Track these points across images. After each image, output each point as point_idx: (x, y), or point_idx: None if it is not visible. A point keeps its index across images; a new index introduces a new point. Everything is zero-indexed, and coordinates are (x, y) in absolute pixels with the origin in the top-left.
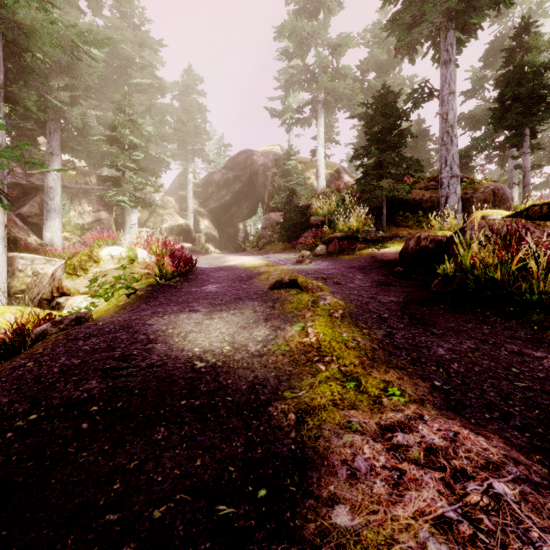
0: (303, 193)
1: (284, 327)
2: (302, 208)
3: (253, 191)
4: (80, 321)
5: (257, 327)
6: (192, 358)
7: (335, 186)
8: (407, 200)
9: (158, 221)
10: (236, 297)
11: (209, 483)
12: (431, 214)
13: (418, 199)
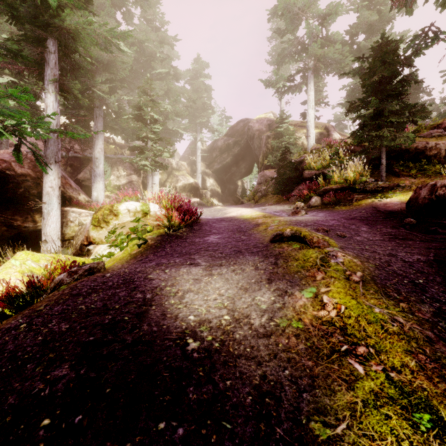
0: (294, 152)
1: (291, 292)
2: (295, 163)
3: (250, 153)
4: (92, 271)
5: (260, 290)
6: (185, 332)
7: (326, 142)
8: (408, 149)
9: (174, 181)
10: (236, 250)
11: None
12: (437, 162)
13: (420, 148)
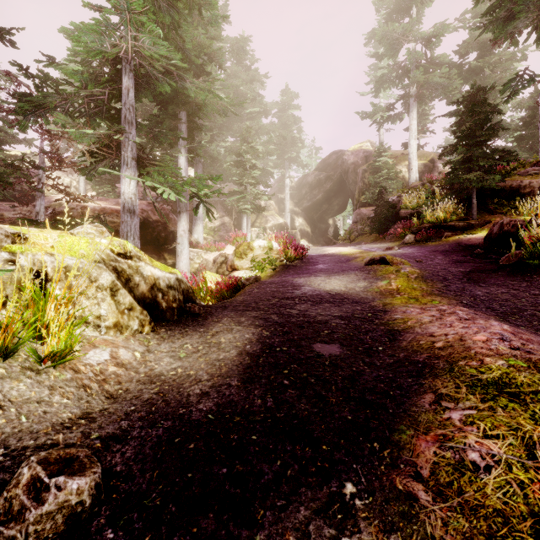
0: (394, 187)
1: (376, 282)
2: (391, 203)
3: (344, 188)
4: (257, 280)
5: (359, 282)
6: (327, 291)
7: (427, 178)
8: (503, 188)
9: (263, 221)
10: (342, 270)
11: (350, 312)
12: (531, 199)
13: (515, 186)
